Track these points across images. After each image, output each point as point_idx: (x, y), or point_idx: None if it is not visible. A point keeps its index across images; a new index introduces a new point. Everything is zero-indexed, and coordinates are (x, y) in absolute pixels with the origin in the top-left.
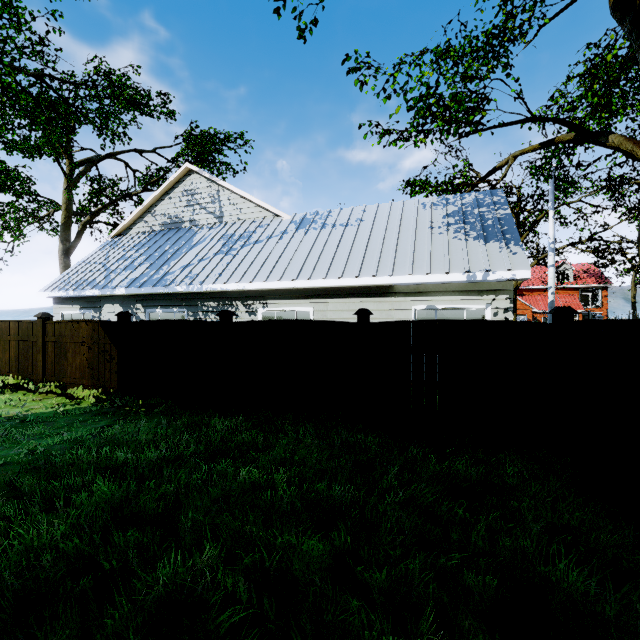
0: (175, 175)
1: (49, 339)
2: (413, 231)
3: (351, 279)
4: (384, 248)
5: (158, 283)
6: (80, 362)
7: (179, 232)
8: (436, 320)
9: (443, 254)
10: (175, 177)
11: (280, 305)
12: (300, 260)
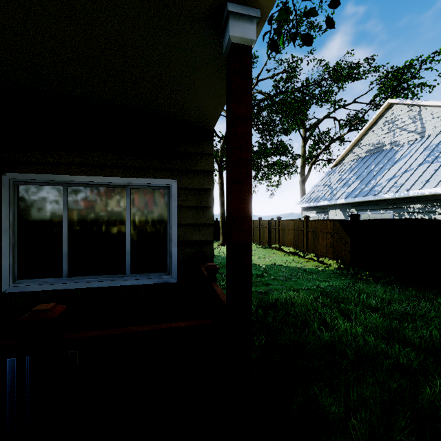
0: (377, 113)
1: (309, 230)
2: None
3: None
4: None
5: (368, 193)
6: (326, 243)
7: (381, 154)
8: None
9: None
10: (377, 114)
11: None
12: None
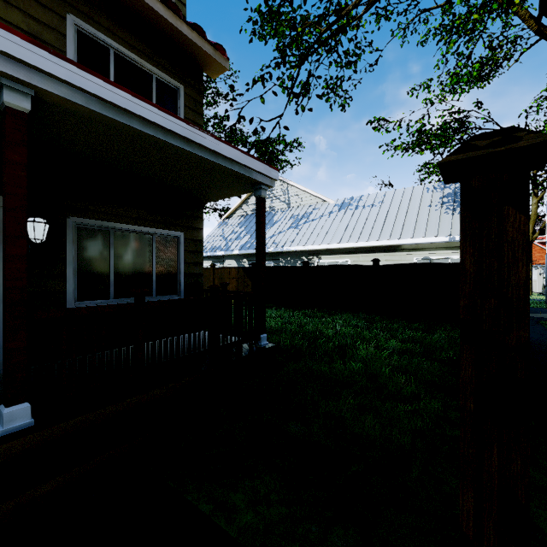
0: None
1: (216, 276)
2: (417, 209)
3: (373, 242)
4: (396, 221)
5: None
6: (231, 287)
7: None
8: (413, 263)
9: (435, 224)
10: None
11: (329, 258)
12: (341, 231)
